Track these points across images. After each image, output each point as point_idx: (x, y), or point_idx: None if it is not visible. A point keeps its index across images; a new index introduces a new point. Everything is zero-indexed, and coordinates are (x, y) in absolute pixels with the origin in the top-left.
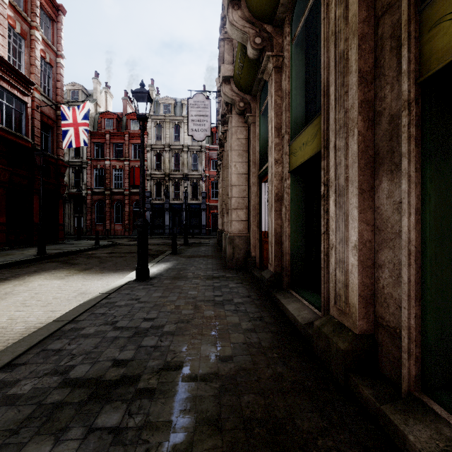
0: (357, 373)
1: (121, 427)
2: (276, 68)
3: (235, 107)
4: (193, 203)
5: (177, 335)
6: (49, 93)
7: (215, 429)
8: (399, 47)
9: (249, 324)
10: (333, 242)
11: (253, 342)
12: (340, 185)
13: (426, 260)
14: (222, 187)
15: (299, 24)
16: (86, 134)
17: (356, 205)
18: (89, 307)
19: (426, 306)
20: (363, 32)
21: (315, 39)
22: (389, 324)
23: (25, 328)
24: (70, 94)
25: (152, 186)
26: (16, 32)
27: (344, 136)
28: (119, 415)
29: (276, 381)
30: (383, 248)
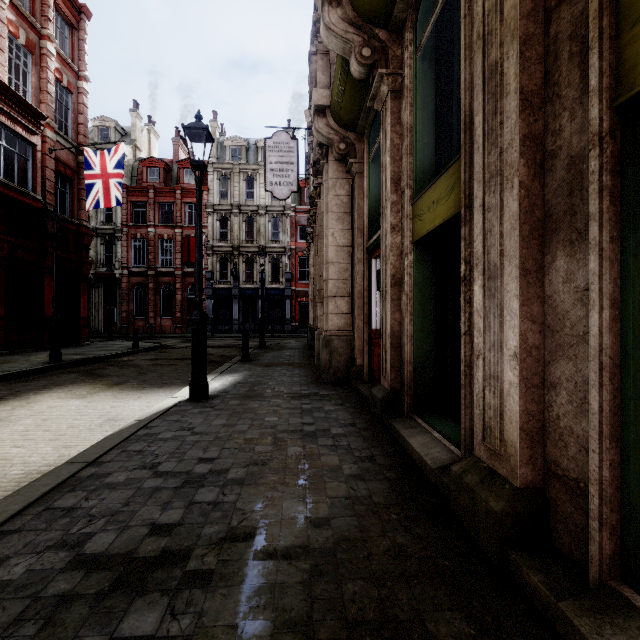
0: (519, 548)
1: (159, 636)
2: (393, 93)
3: (333, 150)
4: (272, 288)
5: (248, 485)
6: (68, 131)
7: (304, 638)
8: (584, 53)
9: (354, 467)
10: (480, 348)
11: (361, 495)
12: (491, 263)
13: (627, 378)
14: (315, 265)
15: (427, 27)
16: (120, 189)
17: (516, 293)
18: (119, 441)
19: (627, 450)
20: (527, 32)
21: (450, 50)
22: (568, 474)
23: (23, 472)
24: (99, 132)
25: (214, 264)
26: (20, 43)
27: (497, 190)
28: (157, 616)
29: (396, 558)
30: (557, 359)
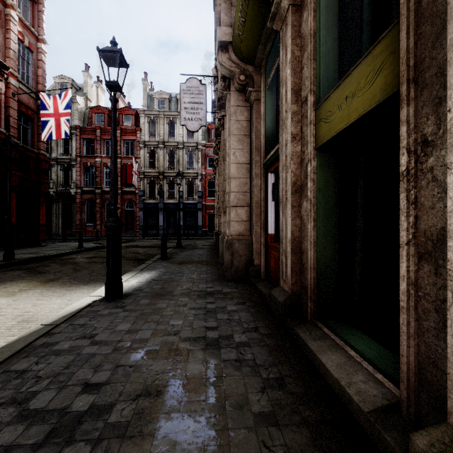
0: None
1: None
2: (293, 6)
3: (234, 82)
4: (188, 203)
5: (130, 439)
6: (29, 81)
7: None
8: None
9: (263, 400)
10: None
11: None
12: None
13: None
14: (219, 183)
15: None
16: (68, 125)
17: None
18: (6, 357)
19: None
20: None
21: None
22: None
23: None
24: (59, 87)
25: (145, 185)
26: None
27: None
28: None
29: None
30: None
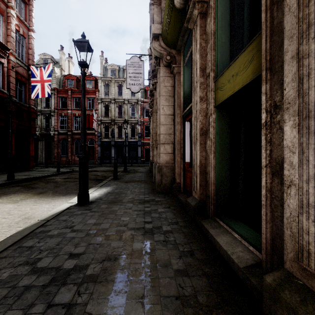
0: None
1: None
2: (201, 14)
3: (163, 60)
4: (131, 141)
5: (100, 283)
6: (23, 58)
7: None
8: None
9: (180, 262)
10: (292, 179)
11: (188, 294)
12: (310, 103)
13: None
14: (153, 128)
15: None
16: (50, 88)
17: None
18: (19, 238)
19: None
20: None
21: None
22: None
23: None
24: (42, 61)
25: (102, 129)
26: None
27: None
28: None
29: None
30: None
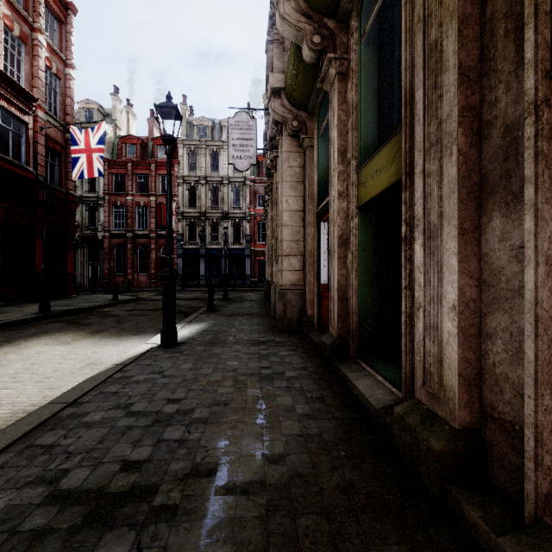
0: (458, 484)
1: None
2: (340, 75)
3: (287, 127)
4: (234, 248)
5: (211, 424)
6: (56, 112)
7: None
8: (519, 29)
9: (306, 407)
10: (421, 301)
11: (312, 433)
12: (431, 223)
13: None
14: (271, 228)
15: (371, 15)
16: (102, 162)
17: (455, 250)
18: (97, 384)
19: None
20: (465, 12)
21: (391, 36)
22: (503, 417)
23: (11, 412)
24: (84, 113)
25: (184, 227)
26: (14, 35)
27: (437, 157)
28: (124, 550)
29: (345, 493)
30: (493, 311)
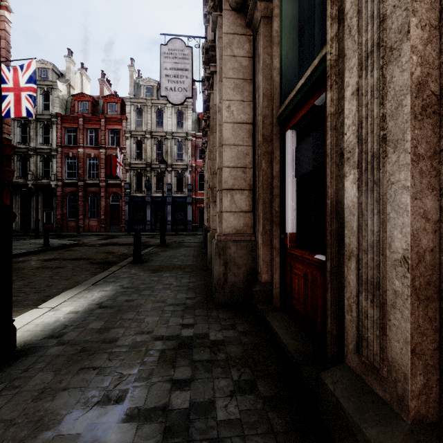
0: None
1: None
2: None
3: None
4: (177, 196)
5: None
6: None
7: None
8: None
9: None
10: None
11: None
12: None
13: None
14: (208, 168)
15: None
16: (31, 102)
17: None
18: None
19: None
20: None
21: None
22: None
23: None
24: (39, 73)
25: (131, 177)
26: None
27: None
28: None
29: None
30: None
